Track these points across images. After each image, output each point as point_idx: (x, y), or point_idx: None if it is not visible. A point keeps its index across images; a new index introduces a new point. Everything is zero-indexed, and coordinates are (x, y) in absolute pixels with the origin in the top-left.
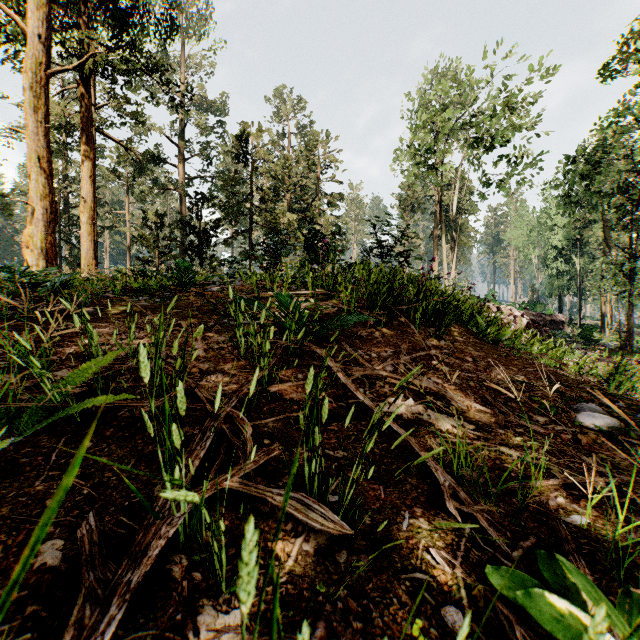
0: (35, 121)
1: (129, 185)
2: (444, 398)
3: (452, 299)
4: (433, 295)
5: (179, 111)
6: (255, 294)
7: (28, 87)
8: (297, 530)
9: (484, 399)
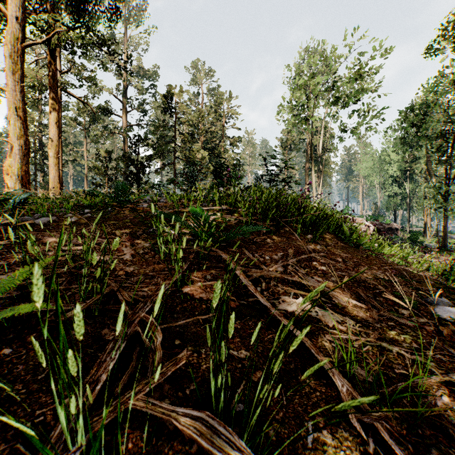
0: (13, 81)
1: (86, 130)
2: (326, 295)
3: (323, 213)
4: (310, 210)
5: (123, 77)
6: (175, 209)
7: (8, 55)
8: (202, 452)
9: (357, 295)
